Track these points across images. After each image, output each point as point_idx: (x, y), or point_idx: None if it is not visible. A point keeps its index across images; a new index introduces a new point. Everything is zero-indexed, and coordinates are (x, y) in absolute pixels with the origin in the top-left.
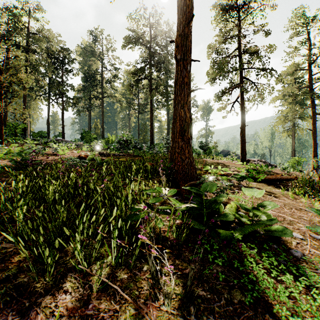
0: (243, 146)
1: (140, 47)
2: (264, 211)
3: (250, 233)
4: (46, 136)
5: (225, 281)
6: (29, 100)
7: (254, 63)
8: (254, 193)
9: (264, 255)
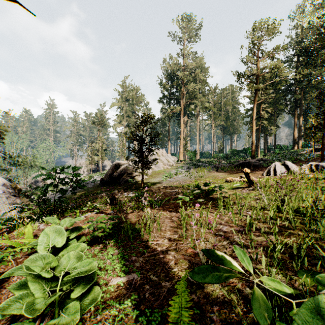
0: None
1: None
2: None
3: None
4: None
5: None
6: None
7: None
8: None
9: None
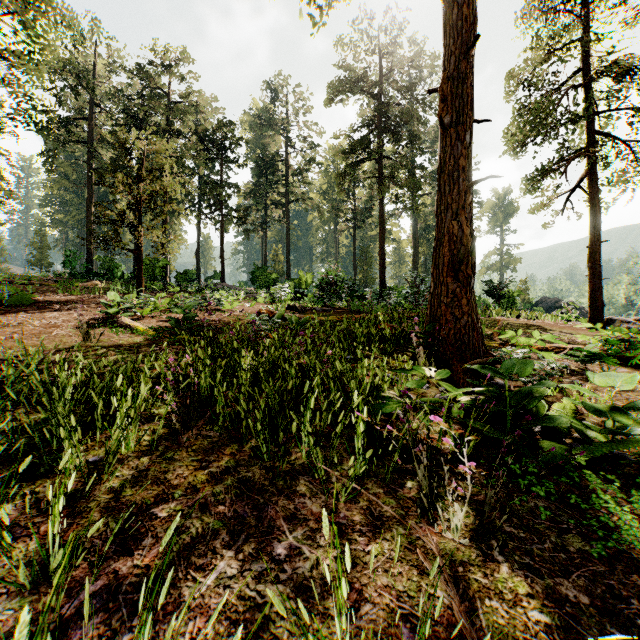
0: (596, 289)
1: (359, 99)
2: (639, 421)
3: (605, 459)
4: (195, 278)
5: (551, 521)
6: (170, 218)
7: (624, 97)
8: (615, 382)
9: (634, 493)
